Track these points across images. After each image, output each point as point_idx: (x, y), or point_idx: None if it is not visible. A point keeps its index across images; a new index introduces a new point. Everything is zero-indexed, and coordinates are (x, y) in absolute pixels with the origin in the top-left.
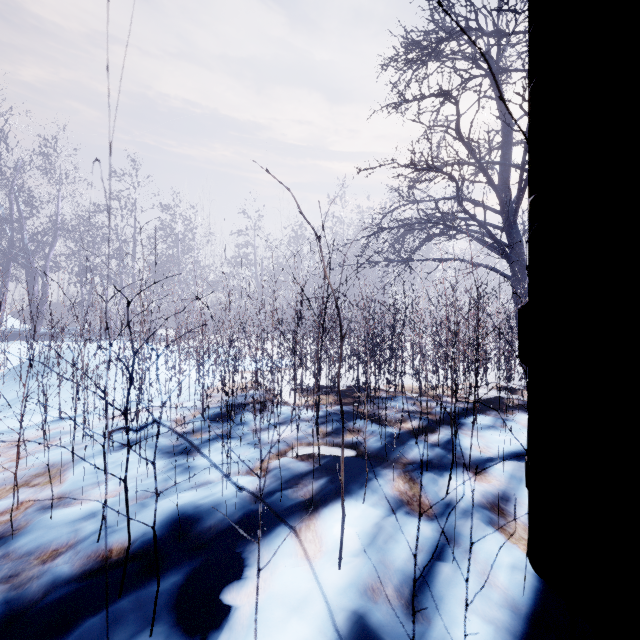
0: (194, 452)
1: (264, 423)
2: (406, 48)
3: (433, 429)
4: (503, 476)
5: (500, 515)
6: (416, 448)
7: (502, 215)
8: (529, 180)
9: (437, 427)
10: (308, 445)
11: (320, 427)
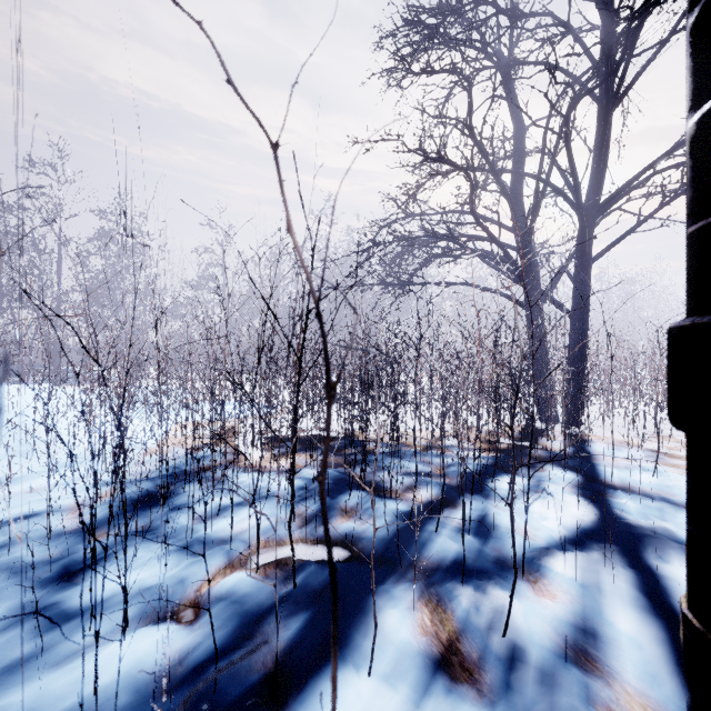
0: (79, 575)
1: (213, 507)
2: (407, 23)
3: (454, 502)
4: (571, 585)
5: (595, 675)
6: (438, 539)
7: (515, 232)
8: (701, 71)
9: (459, 499)
10: (278, 544)
11: (298, 508)
